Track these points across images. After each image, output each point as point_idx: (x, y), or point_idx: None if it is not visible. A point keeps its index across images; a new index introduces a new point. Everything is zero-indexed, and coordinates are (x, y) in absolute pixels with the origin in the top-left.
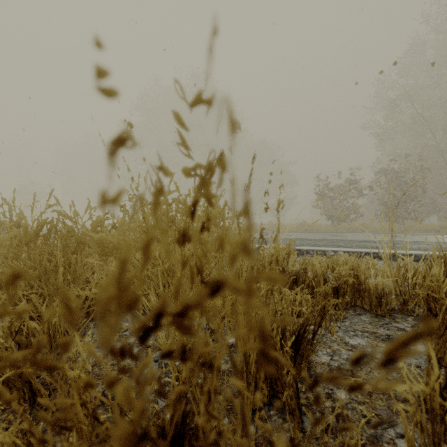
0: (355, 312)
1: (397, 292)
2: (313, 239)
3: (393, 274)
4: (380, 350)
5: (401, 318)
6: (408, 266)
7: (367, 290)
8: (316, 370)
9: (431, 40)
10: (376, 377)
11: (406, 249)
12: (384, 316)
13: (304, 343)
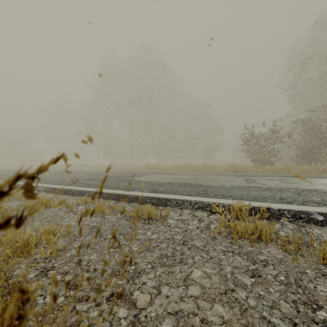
0: None
1: None
2: (267, 187)
3: None
4: None
5: None
6: None
7: None
8: None
9: None
10: None
11: None
12: None
13: None
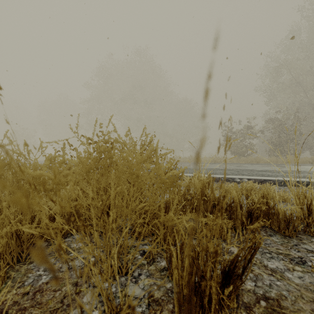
0: (266, 233)
1: (301, 216)
2: (223, 169)
3: (298, 201)
4: (298, 274)
5: (306, 239)
6: (312, 195)
7: (276, 214)
8: (244, 299)
9: (305, 27)
10: (302, 308)
11: (310, 181)
12: (292, 237)
13: (234, 277)
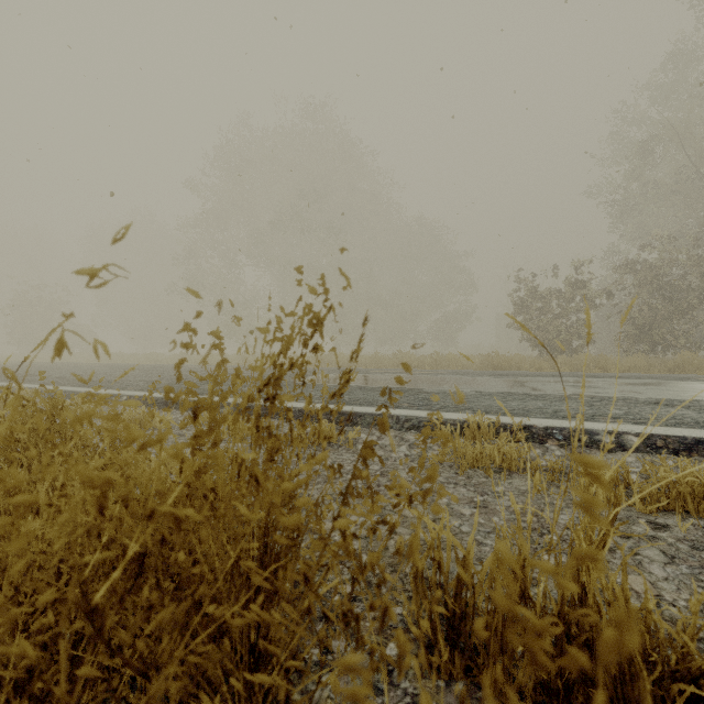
0: None
1: None
2: (540, 395)
3: None
4: None
5: None
6: None
7: None
8: None
9: None
10: None
11: None
12: None
13: None
